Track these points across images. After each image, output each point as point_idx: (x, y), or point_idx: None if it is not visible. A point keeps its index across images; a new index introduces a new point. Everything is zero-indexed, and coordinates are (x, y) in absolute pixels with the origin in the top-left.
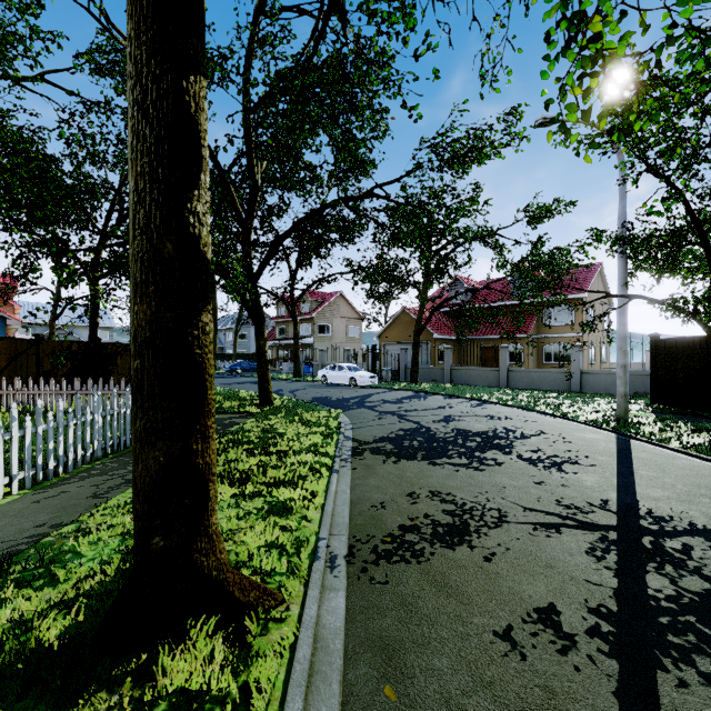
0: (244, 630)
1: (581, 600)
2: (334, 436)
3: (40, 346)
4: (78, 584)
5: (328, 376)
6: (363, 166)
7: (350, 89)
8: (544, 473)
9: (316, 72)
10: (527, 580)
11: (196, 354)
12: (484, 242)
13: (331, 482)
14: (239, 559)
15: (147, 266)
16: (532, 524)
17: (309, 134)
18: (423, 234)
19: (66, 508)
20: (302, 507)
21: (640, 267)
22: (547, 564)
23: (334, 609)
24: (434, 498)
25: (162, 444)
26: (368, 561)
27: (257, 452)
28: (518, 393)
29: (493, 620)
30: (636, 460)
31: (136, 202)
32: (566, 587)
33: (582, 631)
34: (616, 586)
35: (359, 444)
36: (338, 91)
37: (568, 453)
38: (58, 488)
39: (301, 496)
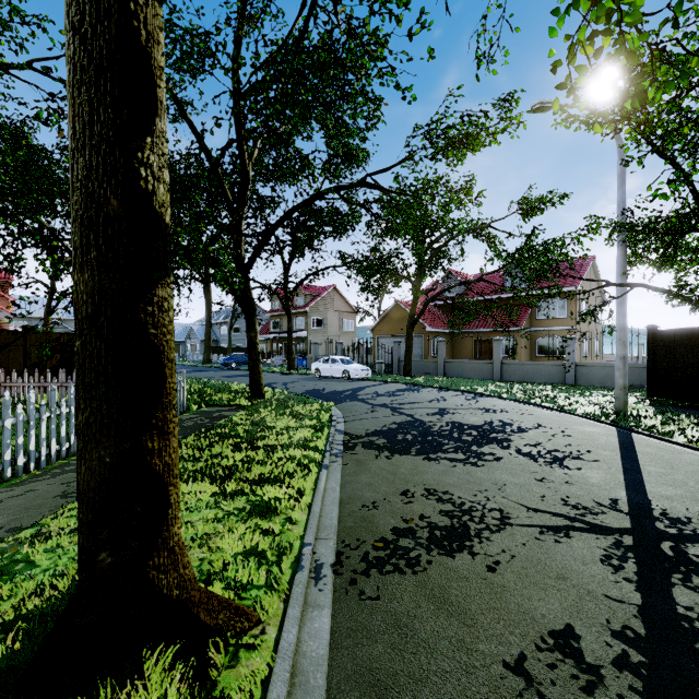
0: (209, 662)
1: (602, 620)
2: (325, 429)
3: (28, 337)
4: (23, 602)
5: (321, 368)
6: (356, 152)
7: (342, 74)
8: (546, 469)
9: (306, 55)
10: (537, 595)
11: (150, 335)
12: (478, 235)
13: (320, 479)
14: (212, 569)
15: (87, 226)
16: (538, 527)
17: (300, 120)
18: (417, 226)
19: (29, 509)
20: (288, 507)
21: (640, 256)
22: (558, 575)
23: (317, 632)
24: (430, 497)
25: (108, 442)
26: (357, 571)
27: (243, 447)
28: (512, 386)
29: (502, 647)
30: (640, 455)
31: (73, 149)
32: (582, 603)
33: (608, 662)
34: (639, 602)
35: (351, 438)
36: (329, 75)
37: (569, 448)
38: (26, 486)
39: (287, 494)
